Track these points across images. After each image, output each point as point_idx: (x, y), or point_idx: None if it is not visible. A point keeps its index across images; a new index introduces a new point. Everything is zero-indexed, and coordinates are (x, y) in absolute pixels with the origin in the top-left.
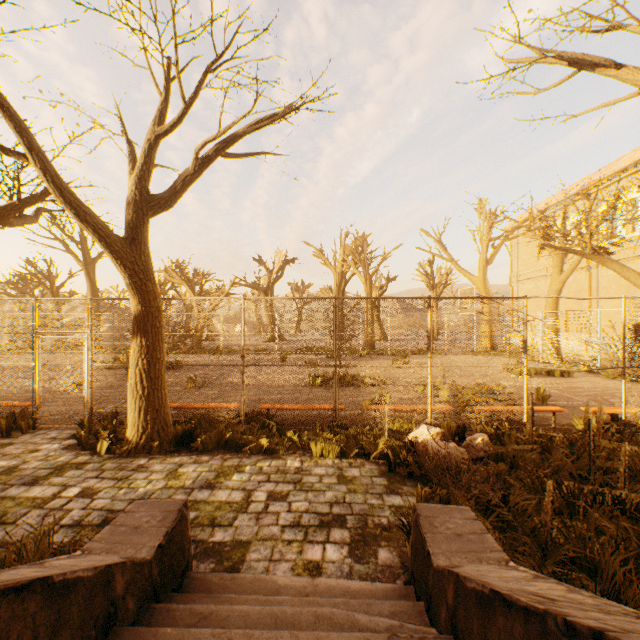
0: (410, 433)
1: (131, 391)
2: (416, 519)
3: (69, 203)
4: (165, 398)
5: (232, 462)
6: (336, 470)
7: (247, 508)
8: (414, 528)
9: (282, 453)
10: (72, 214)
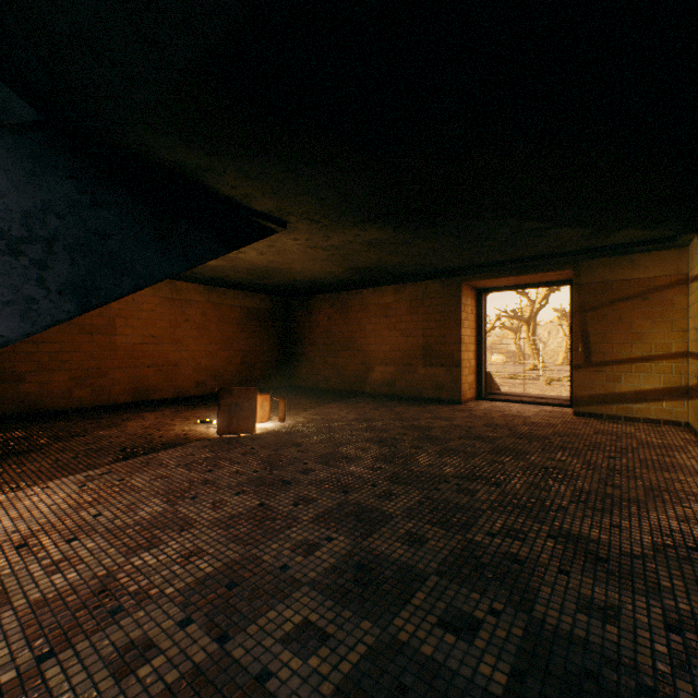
0: None
1: None
2: None
3: None
4: None
5: None
6: None
7: None
8: None
9: None
10: None
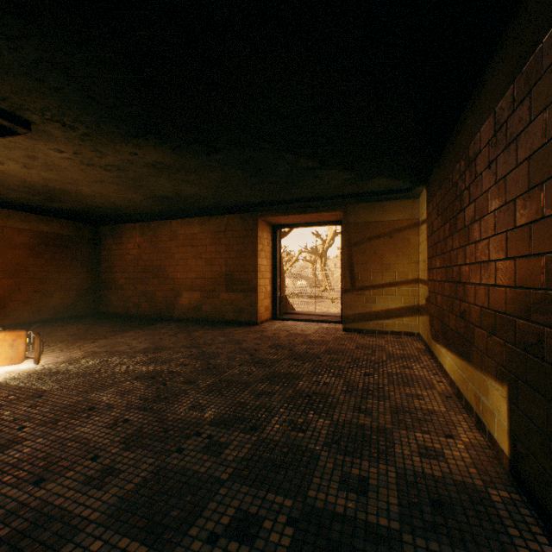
0: None
1: None
2: None
3: None
4: None
5: None
6: None
7: None
8: None
9: None
10: None
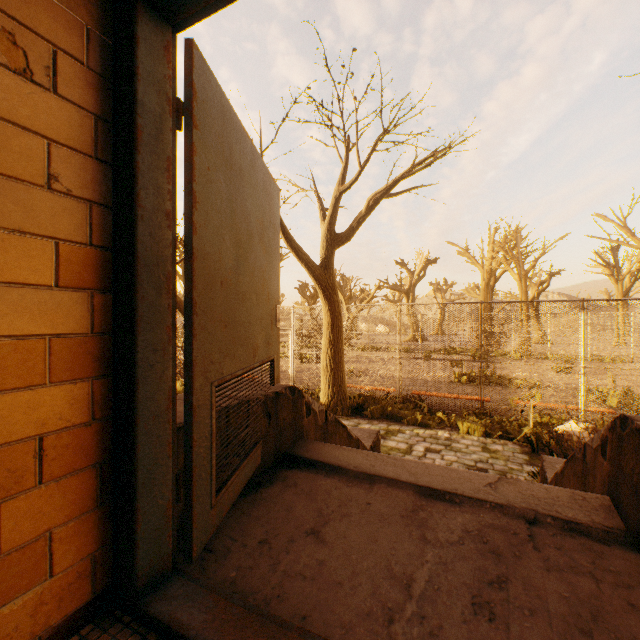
0: (557, 426)
1: (323, 370)
2: (541, 463)
3: (294, 249)
4: (344, 377)
5: (394, 427)
6: (480, 443)
7: (410, 453)
8: (540, 471)
9: (433, 427)
10: (294, 255)
